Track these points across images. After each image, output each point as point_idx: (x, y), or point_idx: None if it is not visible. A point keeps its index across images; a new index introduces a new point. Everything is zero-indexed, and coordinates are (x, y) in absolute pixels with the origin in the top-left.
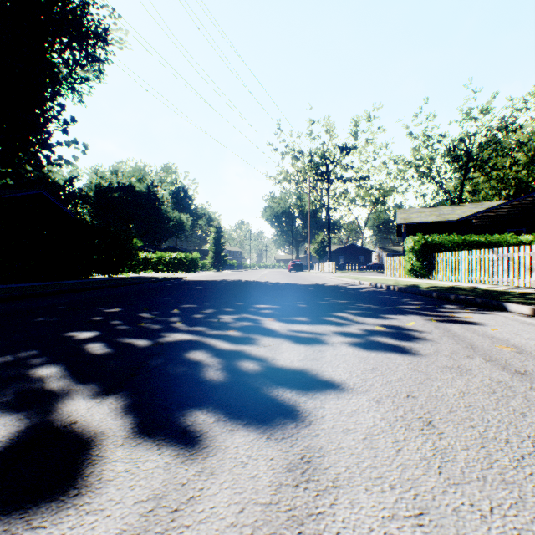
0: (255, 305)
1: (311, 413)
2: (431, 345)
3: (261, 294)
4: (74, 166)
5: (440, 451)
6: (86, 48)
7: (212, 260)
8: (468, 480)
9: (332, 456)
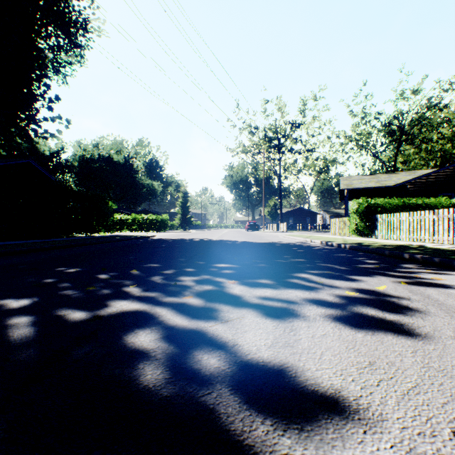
0: (215, 264)
1: None
2: (423, 319)
3: (221, 252)
4: (59, 139)
5: None
6: (69, 35)
7: (180, 221)
8: None
9: None
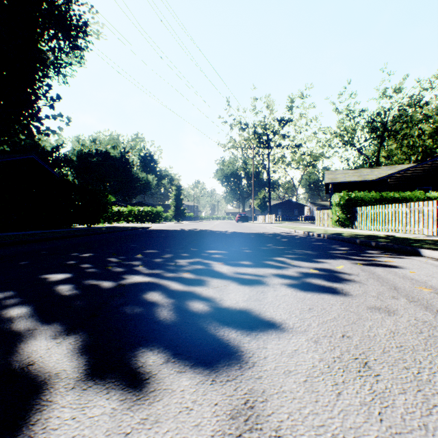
0: (207, 250)
1: (254, 354)
2: (360, 287)
3: (212, 241)
4: (60, 136)
5: (379, 395)
6: (69, 38)
7: (173, 213)
8: (410, 429)
9: (274, 400)
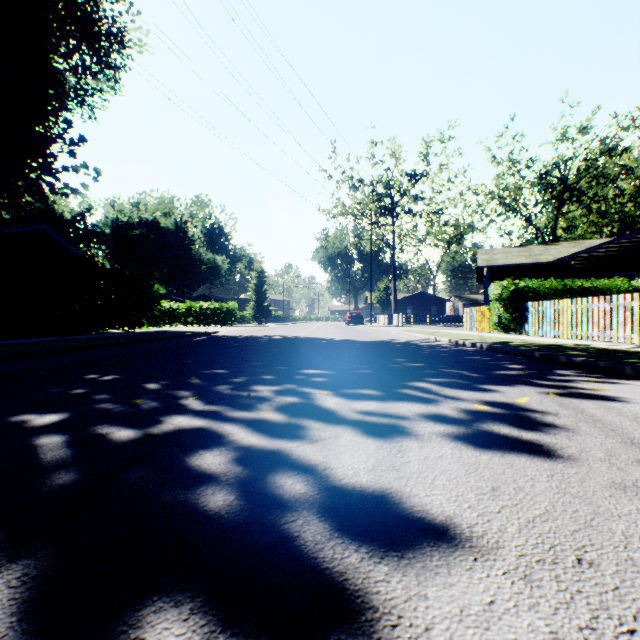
0: (302, 370)
1: (402, 616)
2: (569, 439)
3: (310, 354)
4: (84, 196)
5: None
6: (98, 51)
7: (253, 311)
8: None
9: None
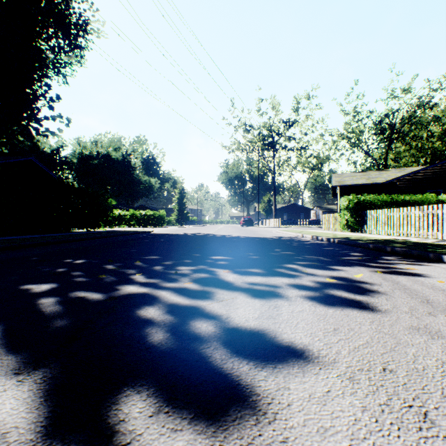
0: (211, 256)
1: (274, 398)
2: (387, 300)
3: (217, 246)
4: (59, 137)
5: None
6: (69, 36)
7: (176, 216)
8: None
9: None
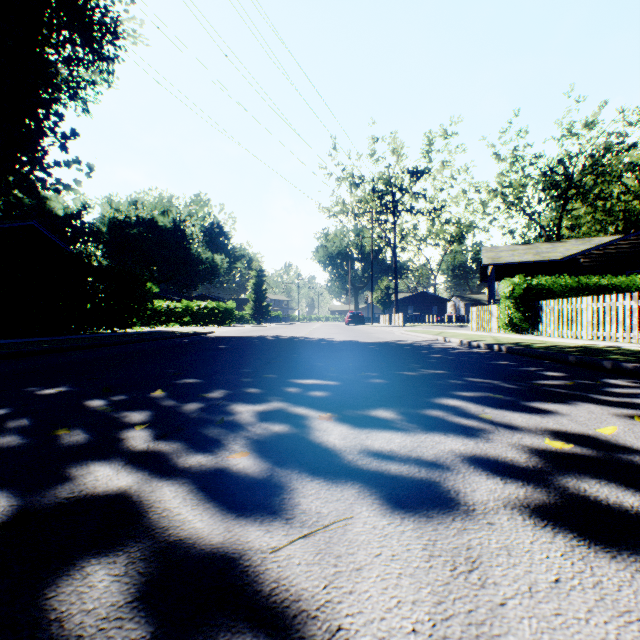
0: (298, 380)
1: None
2: None
3: (309, 358)
4: (76, 192)
5: None
6: (90, 42)
7: (252, 311)
8: None
9: None
